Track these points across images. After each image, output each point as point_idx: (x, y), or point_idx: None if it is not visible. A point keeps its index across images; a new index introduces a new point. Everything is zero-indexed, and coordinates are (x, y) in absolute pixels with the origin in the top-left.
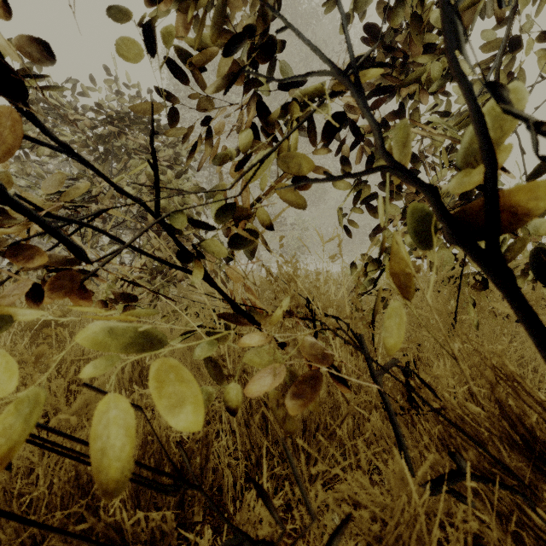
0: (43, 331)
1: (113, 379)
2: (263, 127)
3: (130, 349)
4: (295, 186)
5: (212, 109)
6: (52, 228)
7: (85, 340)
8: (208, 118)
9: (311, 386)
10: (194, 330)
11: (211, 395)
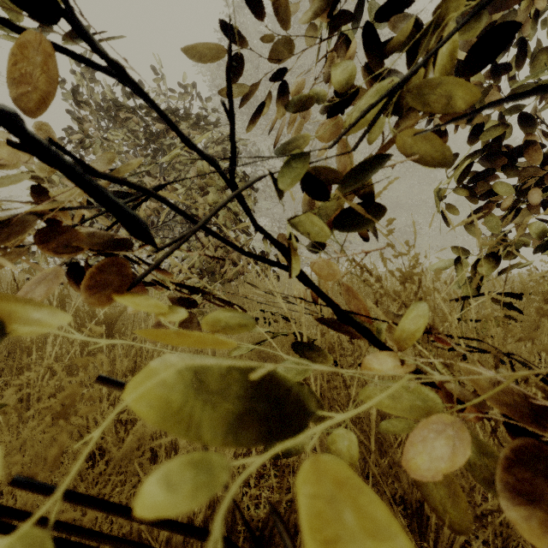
0: (76, 361)
1: (218, 532)
2: (367, 65)
3: (242, 431)
4: (470, 117)
5: (290, 58)
6: (89, 184)
7: (146, 405)
8: (283, 71)
9: (545, 480)
10: (263, 342)
11: (305, 443)
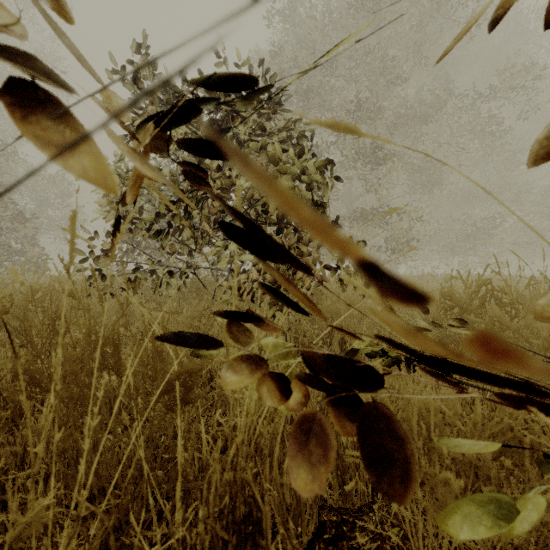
0: None
1: None
2: None
3: None
4: None
5: None
6: None
7: None
8: None
9: None
10: None
11: None
